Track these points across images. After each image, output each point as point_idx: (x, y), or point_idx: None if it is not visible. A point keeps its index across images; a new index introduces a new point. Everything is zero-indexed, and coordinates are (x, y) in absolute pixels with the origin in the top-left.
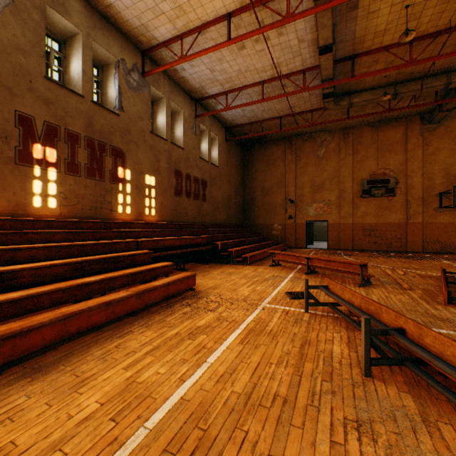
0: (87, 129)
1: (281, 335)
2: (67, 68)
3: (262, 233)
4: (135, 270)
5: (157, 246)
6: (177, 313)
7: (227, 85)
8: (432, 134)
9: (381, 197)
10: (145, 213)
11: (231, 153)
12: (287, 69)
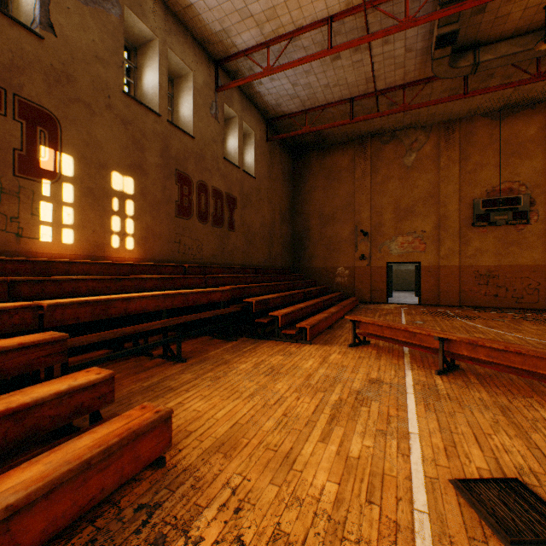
0: None
1: None
2: None
3: (320, 280)
4: None
5: (108, 314)
6: None
7: (268, 27)
8: None
9: (506, 226)
10: (111, 244)
11: (274, 160)
12: None
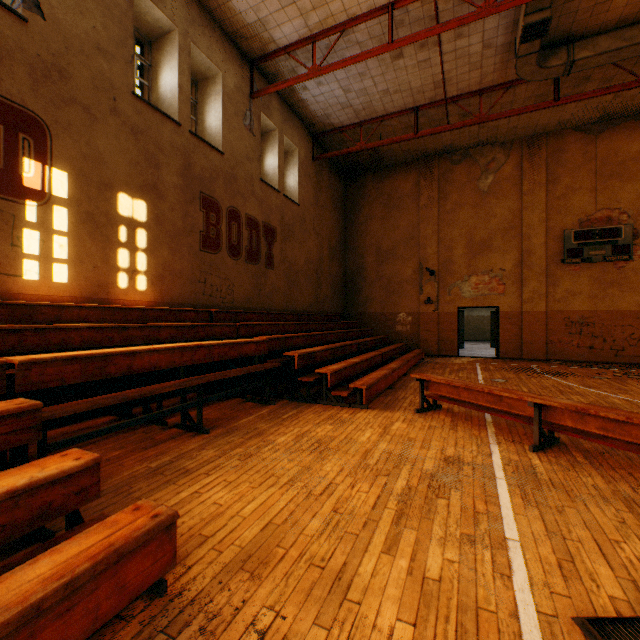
0: None
1: None
2: None
3: (377, 329)
4: None
5: (105, 373)
6: None
7: (315, 17)
8: None
9: (603, 263)
10: (117, 284)
11: (322, 184)
12: None
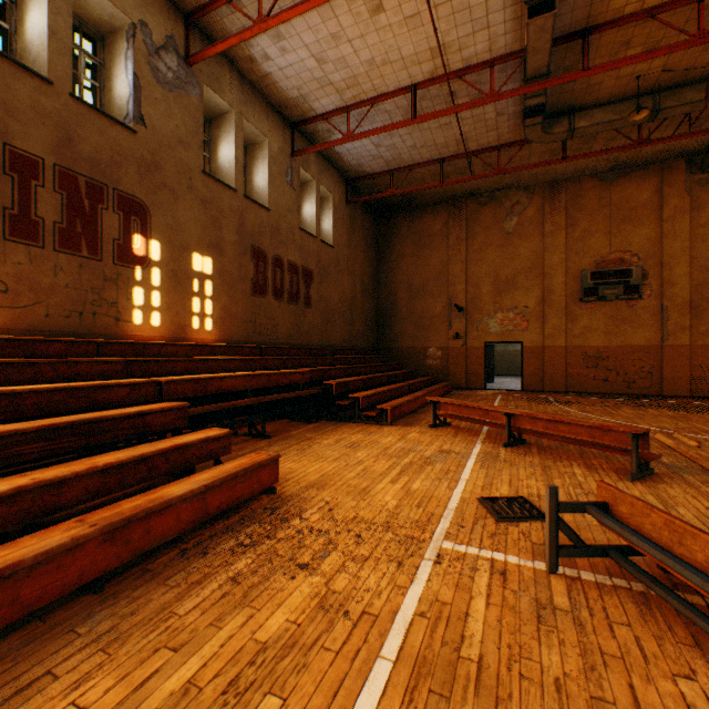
0: (59, 150)
1: (517, 693)
2: (19, 26)
3: (409, 363)
4: (127, 455)
5: (207, 391)
6: (216, 578)
7: (349, 94)
8: (707, 190)
9: (616, 301)
10: (192, 326)
11: (355, 225)
12: (460, 59)
